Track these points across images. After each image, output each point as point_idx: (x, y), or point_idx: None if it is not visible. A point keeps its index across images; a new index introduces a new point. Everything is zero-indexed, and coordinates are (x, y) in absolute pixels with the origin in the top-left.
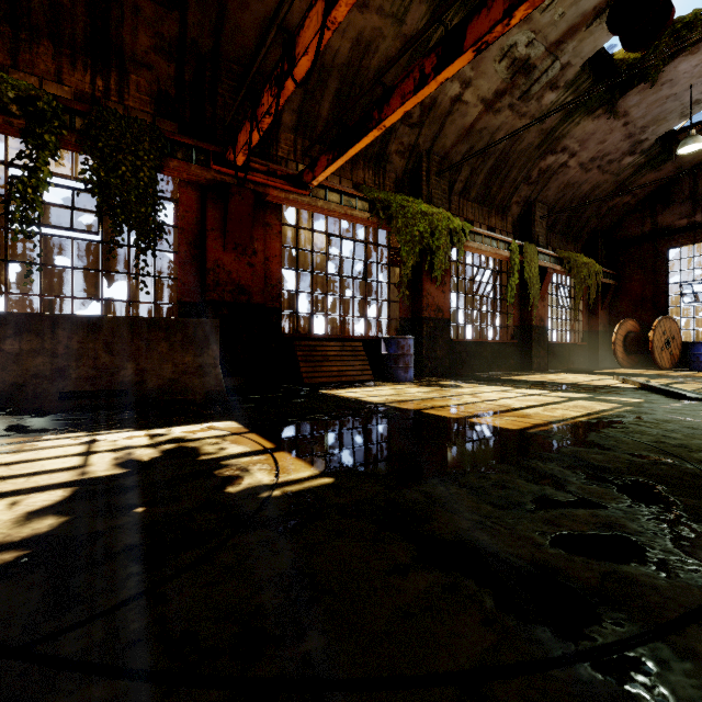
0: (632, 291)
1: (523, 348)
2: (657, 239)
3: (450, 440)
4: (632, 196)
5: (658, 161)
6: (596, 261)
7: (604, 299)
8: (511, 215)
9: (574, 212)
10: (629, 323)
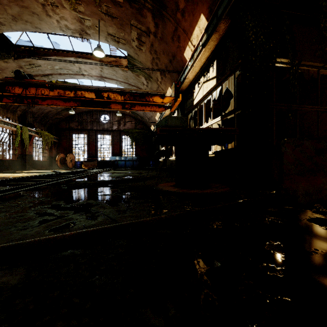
0: (63, 144)
1: (23, 162)
2: (70, 130)
3: (1, 178)
4: (63, 116)
5: (68, 109)
6: (52, 133)
7: (55, 146)
8: (17, 114)
9: (43, 117)
10: (62, 154)
